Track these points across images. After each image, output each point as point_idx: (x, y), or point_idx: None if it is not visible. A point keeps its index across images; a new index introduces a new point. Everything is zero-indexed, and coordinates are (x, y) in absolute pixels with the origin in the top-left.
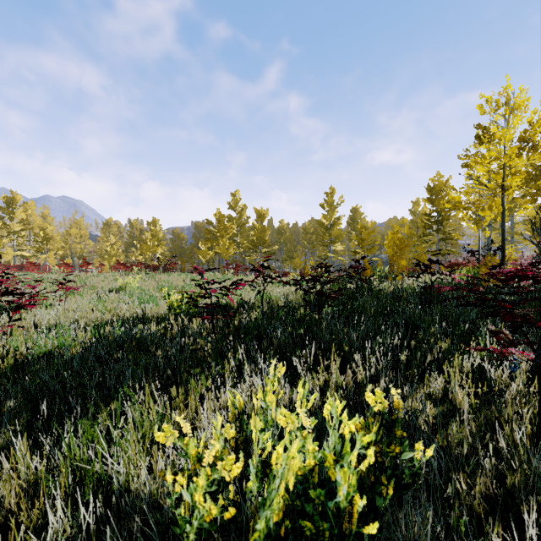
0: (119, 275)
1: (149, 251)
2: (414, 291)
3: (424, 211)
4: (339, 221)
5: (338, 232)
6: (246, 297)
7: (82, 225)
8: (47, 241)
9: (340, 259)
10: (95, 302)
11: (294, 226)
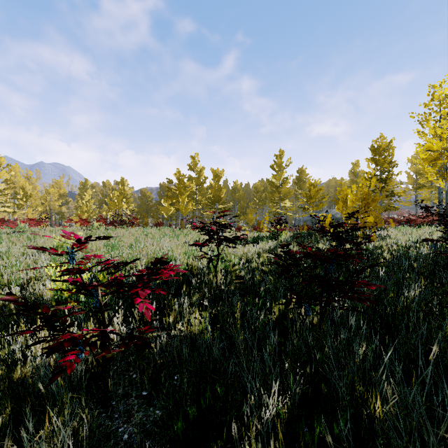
0: (78, 231)
1: (115, 207)
2: (428, 260)
3: (363, 172)
4: (287, 180)
5: (287, 191)
6: (195, 265)
7: (62, 185)
8: (27, 198)
9: (288, 215)
10: (2, 270)
11: (246, 186)
